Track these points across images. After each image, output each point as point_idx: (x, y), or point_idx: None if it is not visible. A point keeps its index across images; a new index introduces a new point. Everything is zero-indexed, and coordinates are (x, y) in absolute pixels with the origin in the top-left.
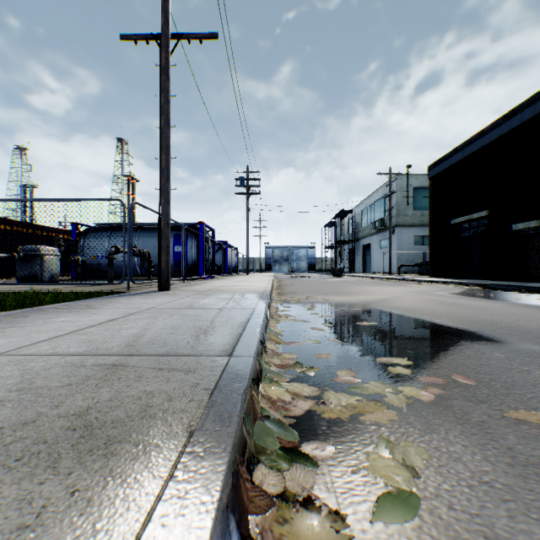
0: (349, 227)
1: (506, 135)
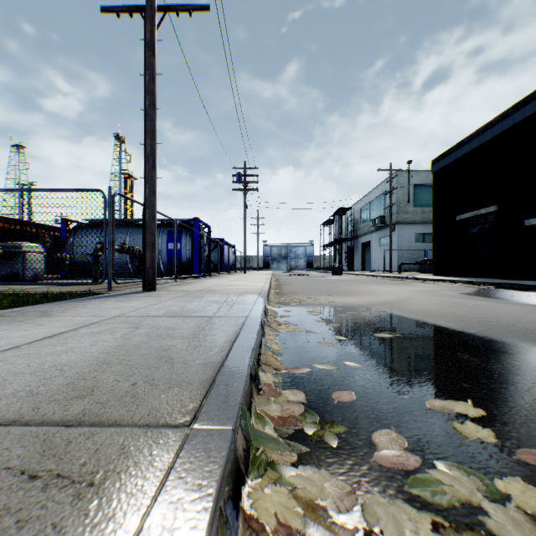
0: (348, 225)
1: (519, 125)
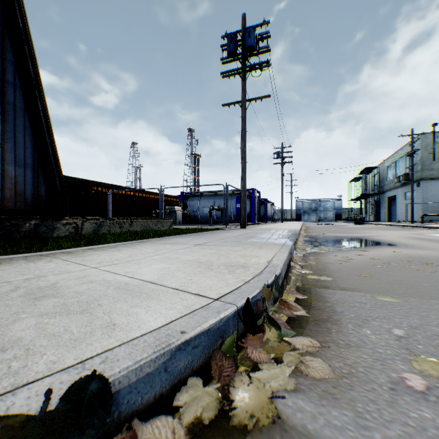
0: (374, 181)
1: None
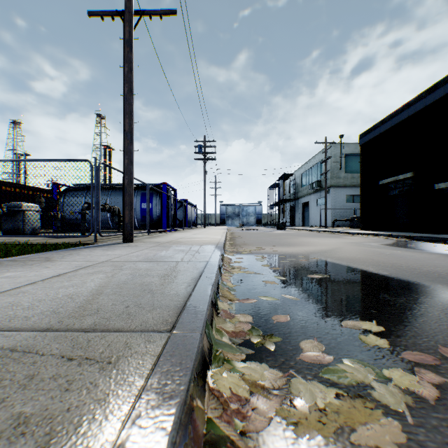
0: (290, 188)
1: (430, 106)
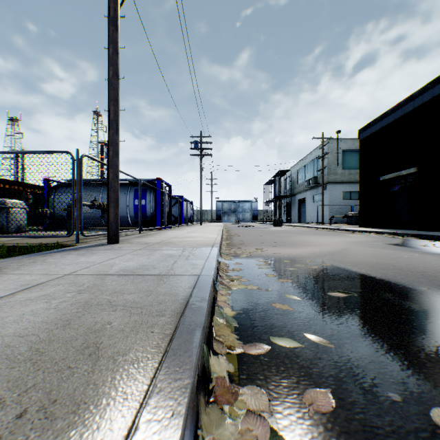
0: (286, 184)
1: (437, 97)
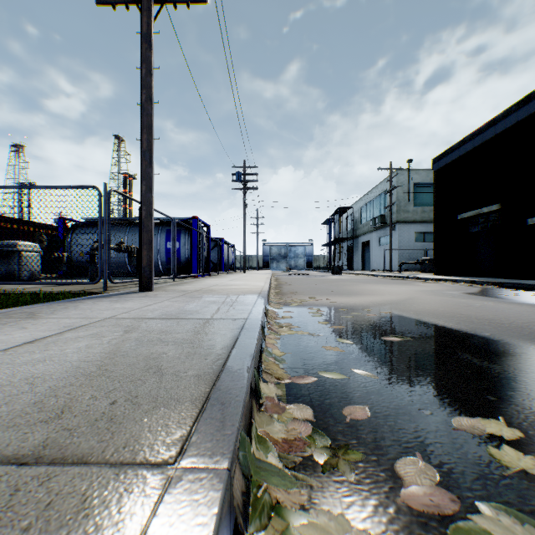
0: (348, 224)
1: (523, 122)
